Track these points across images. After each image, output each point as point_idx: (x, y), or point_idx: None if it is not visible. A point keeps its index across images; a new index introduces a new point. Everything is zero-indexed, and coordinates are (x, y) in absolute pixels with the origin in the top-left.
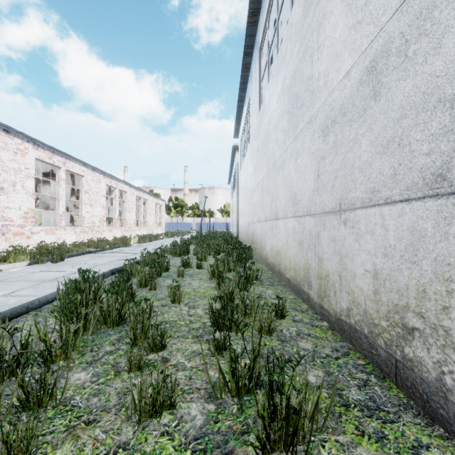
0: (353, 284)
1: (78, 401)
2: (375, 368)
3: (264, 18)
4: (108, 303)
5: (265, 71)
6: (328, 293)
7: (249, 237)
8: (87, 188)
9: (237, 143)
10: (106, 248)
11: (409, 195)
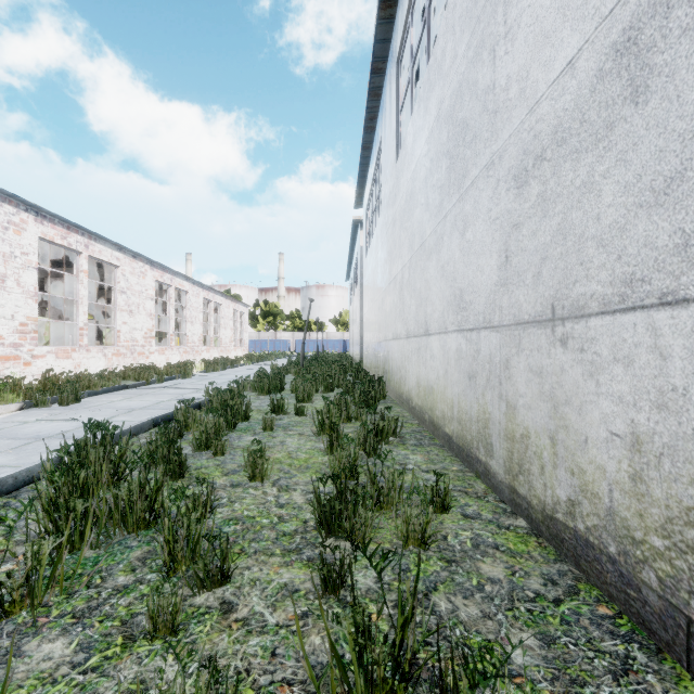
0: (583, 457)
1: None
2: (635, 626)
3: (404, 8)
4: (130, 488)
5: (406, 95)
6: (526, 468)
7: (380, 362)
8: (125, 285)
9: (361, 217)
10: (153, 380)
11: None
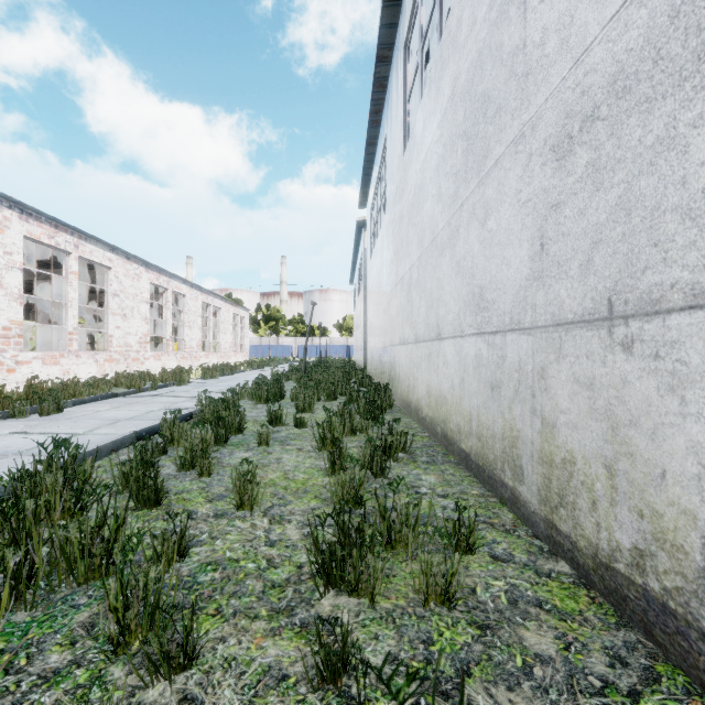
0: (658, 496)
1: None
2: None
3: None
4: (81, 528)
5: (415, 81)
6: (570, 501)
7: (386, 369)
8: (118, 287)
9: (365, 217)
10: (146, 388)
11: None
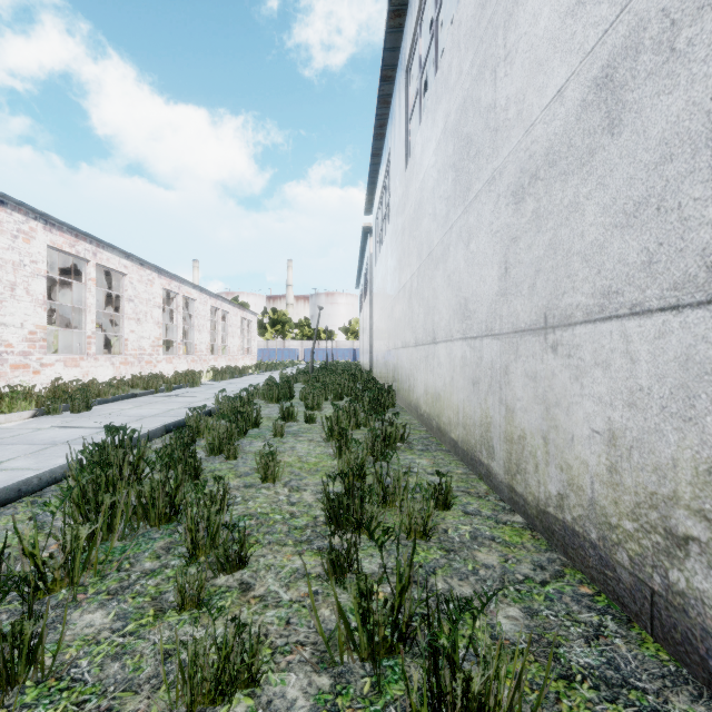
0: (570, 454)
1: (84, 669)
2: (611, 602)
3: (413, 18)
4: (152, 485)
5: (415, 105)
6: (523, 468)
7: (390, 371)
8: (132, 293)
9: (371, 223)
10: (162, 389)
11: (678, 299)
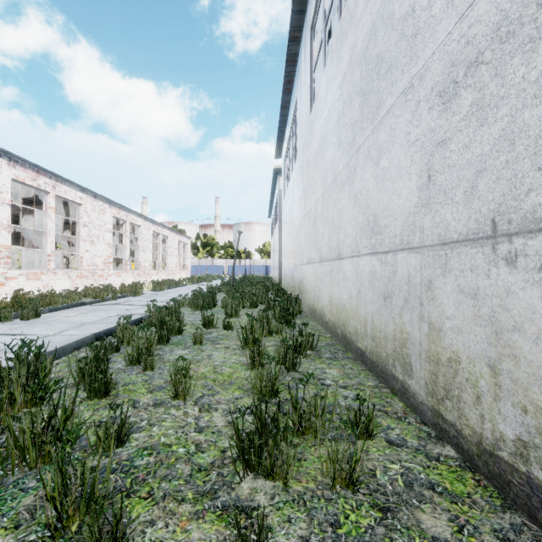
0: None
1: None
2: None
3: None
4: (33, 419)
5: (319, 55)
6: (456, 395)
7: (296, 283)
8: (87, 219)
9: (280, 166)
10: (108, 298)
11: None
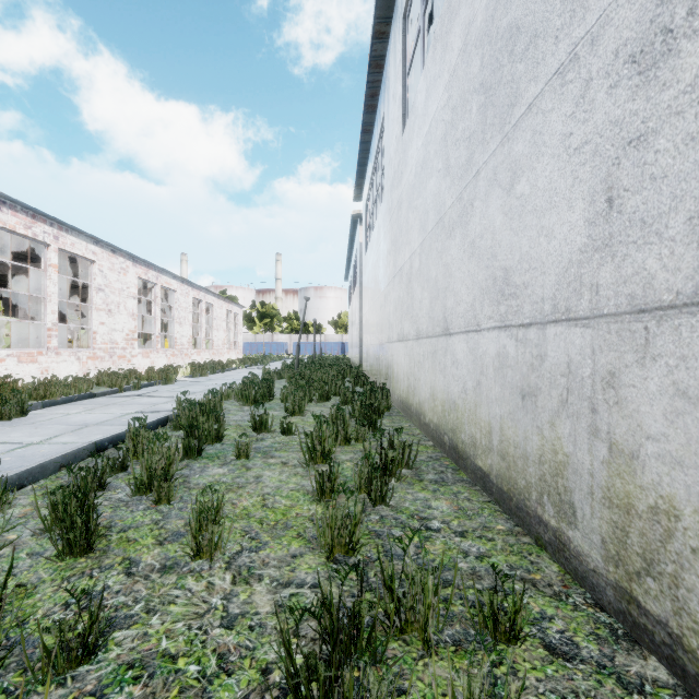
0: None
1: None
2: None
3: None
4: None
5: (415, 52)
6: (668, 572)
7: (383, 367)
8: (102, 282)
9: (360, 211)
10: (128, 387)
11: None
